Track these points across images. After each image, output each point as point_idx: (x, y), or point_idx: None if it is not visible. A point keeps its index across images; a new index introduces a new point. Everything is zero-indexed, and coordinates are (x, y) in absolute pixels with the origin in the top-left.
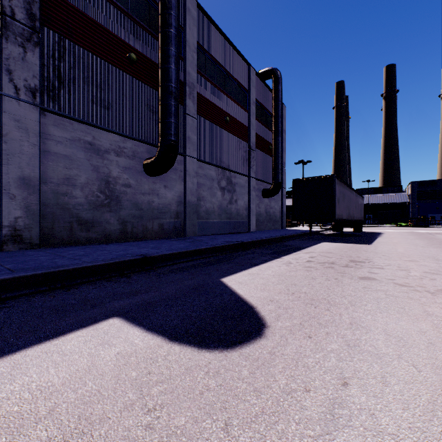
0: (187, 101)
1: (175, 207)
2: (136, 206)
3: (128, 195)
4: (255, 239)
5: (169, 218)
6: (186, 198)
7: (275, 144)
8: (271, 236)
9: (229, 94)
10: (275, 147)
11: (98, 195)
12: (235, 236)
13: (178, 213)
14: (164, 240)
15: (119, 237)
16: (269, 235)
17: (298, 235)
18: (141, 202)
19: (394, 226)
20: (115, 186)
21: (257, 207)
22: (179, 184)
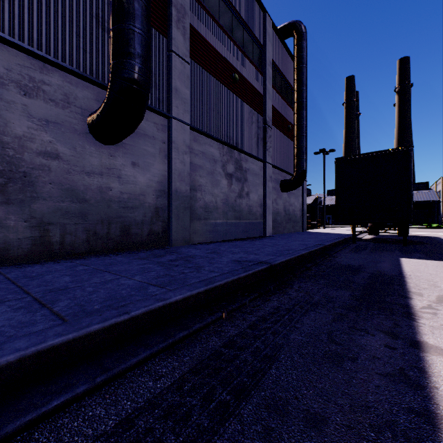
0: (173, 30)
1: (152, 199)
2: (72, 194)
3: (52, 174)
4: (290, 255)
5: (141, 217)
6: (172, 185)
7: (298, 120)
8: (309, 246)
9: (238, 44)
10: (298, 124)
11: None
12: (249, 246)
13: (158, 208)
14: (122, 258)
15: (29, 254)
16: (302, 244)
17: (339, 242)
18: (83, 187)
19: (426, 227)
20: (20, 154)
21: (275, 203)
22: (159, 163)
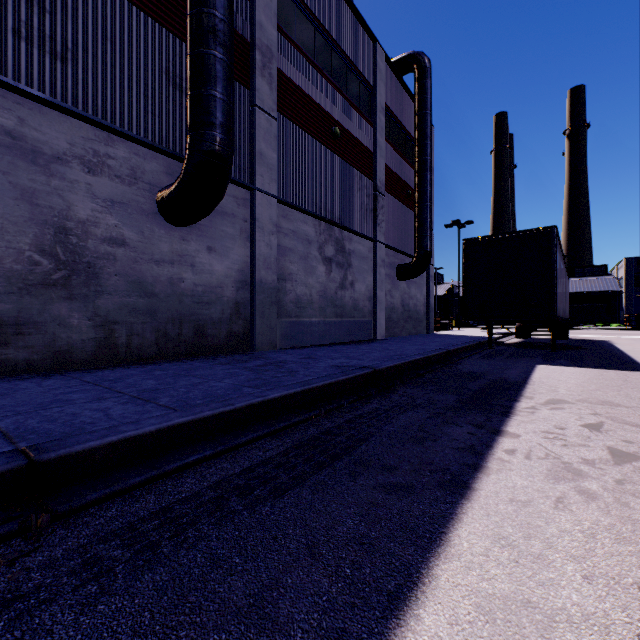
0: (257, 80)
1: (231, 292)
2: (139, 287)
3: (118, 264)
4: (401, 360)
5: (219, 315)
6: (256, 275)
7: (419, 185)
8: (427, 351)
9: (340, 87)
10: (419, 190)
11: (34, 258)
12: (353, 351)
13: (239, 304)
14: (200, 363)
15: (93, 358)
16: (420, 349)
17: (470, 346)
18: (152, 278)
19: (601, 328)
20: (84, 242)
21: (389, 296)
22: (240, 247)
